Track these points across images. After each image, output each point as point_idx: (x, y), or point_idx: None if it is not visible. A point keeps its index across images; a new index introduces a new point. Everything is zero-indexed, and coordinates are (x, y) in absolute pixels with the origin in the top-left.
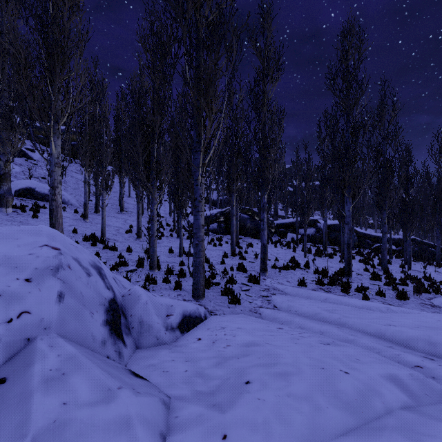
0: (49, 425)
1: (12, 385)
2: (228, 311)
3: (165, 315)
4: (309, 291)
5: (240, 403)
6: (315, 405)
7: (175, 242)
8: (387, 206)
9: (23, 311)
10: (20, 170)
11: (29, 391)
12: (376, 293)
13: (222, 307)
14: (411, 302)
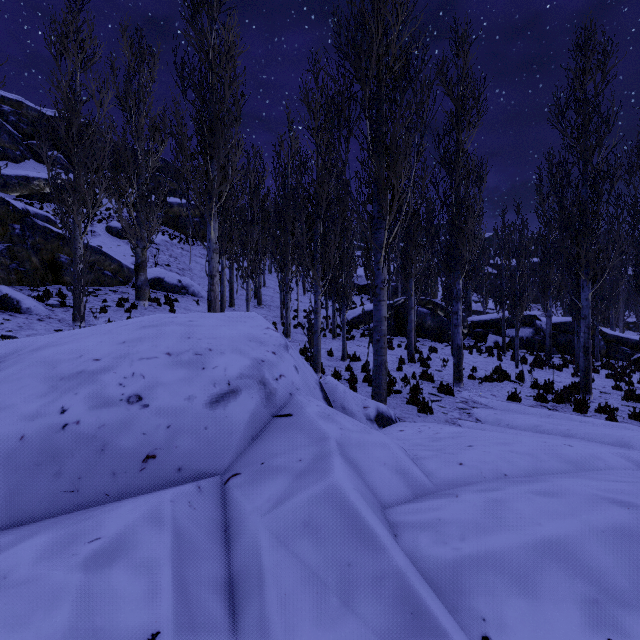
0: (340, 436)
1: (299, 417)
2: (419, 420)
3: (362, 407)
4: (524, 406)
5: (468, 452)
6: (537, 458)
7: (331, 343)
8: None
9: (280, 375)
10: None
11: (314, 420)
12: (629, 416)
13: (410, 415)
14: None
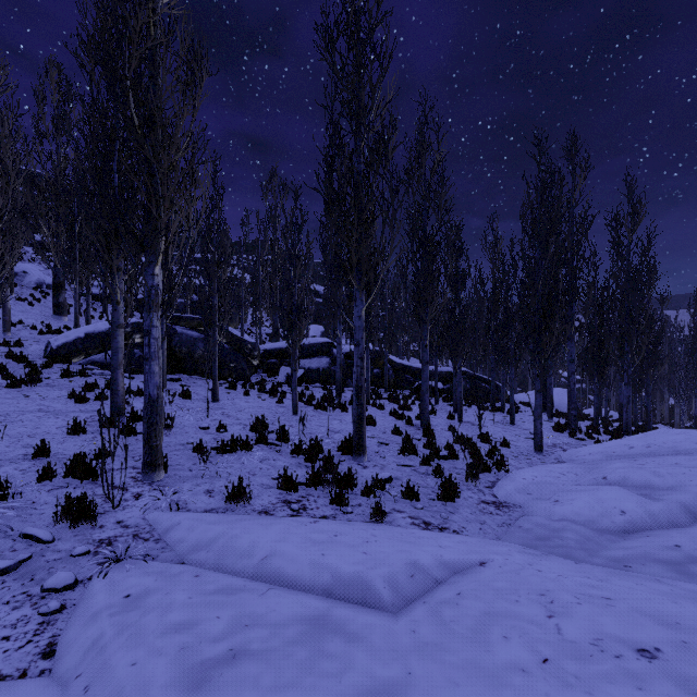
0: None
1: None
2: None
3: None
4: (239, 524)
5: None
6: None
7: None
8: (428, 316)
9: None
10: None
11: None
12: (402, 494)
13: None
14: (464, 502)
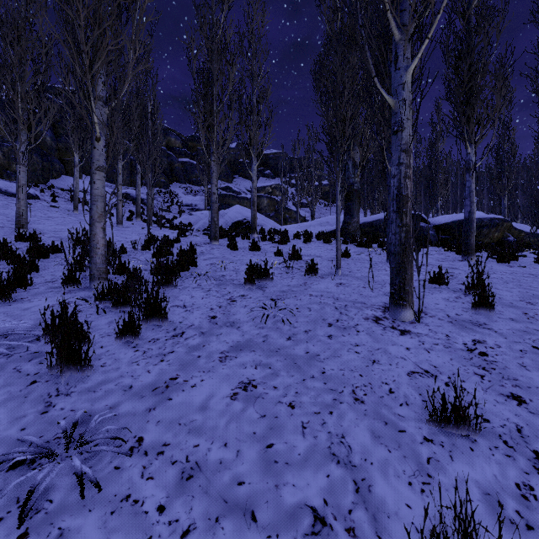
0: None
1: None
2: None
3: None
4: None
5: None
6: None
7: None
8: None
9: None
10: (309, 215)
11: None
12: None
13: None
14: None
